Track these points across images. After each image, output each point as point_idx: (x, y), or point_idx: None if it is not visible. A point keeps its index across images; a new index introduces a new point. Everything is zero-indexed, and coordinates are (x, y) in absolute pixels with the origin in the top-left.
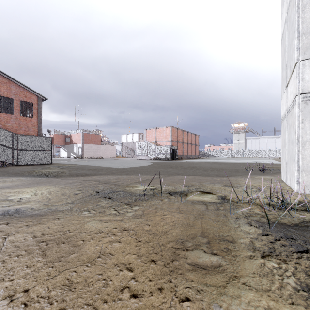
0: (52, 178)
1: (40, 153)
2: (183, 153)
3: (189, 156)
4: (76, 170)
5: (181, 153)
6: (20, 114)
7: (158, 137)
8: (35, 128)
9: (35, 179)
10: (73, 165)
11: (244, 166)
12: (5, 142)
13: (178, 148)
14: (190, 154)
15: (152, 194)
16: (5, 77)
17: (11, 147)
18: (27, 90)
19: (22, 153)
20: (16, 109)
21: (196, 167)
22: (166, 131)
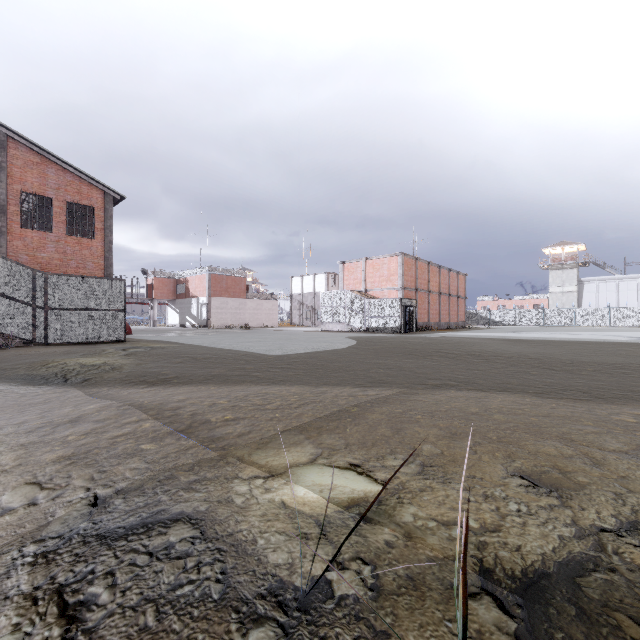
0: (69, 387)
1: (99, 317)
2: (430, 317)
3: (444, 322)
4: (158, 360)
5: (424, 317)
6: (66, 230)
7: (371, 279)
8: (98, 262)
9: (13, 393)
10: (164, 347)
11: (622, 354)
12: (16, 291)
13: (419, 304)
14: (446, 318)
15: (374, 607)
16: (35, 150)
17: (31, 303)
18: (83, 178)
19: (55, 316)
20: (58, 220)
21: (480, 354)
22: (389, 265)
